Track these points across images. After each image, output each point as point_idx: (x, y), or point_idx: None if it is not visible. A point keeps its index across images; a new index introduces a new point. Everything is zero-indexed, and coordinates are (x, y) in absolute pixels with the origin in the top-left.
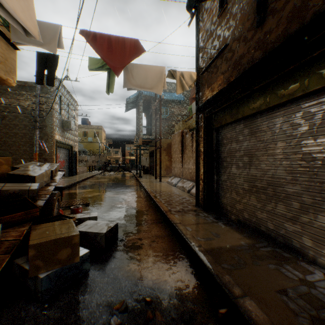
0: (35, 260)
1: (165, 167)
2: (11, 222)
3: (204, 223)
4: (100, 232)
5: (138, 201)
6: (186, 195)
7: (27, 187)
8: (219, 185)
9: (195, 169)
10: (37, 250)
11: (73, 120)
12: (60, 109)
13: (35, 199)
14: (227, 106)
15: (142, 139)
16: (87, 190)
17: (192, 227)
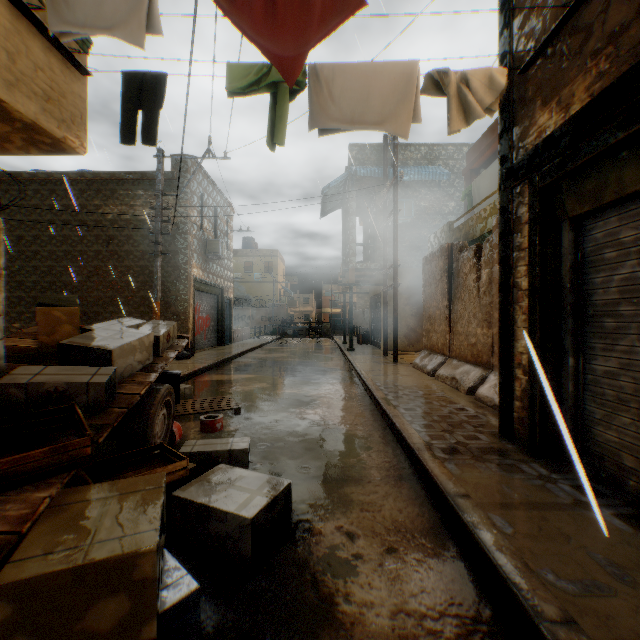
0: (12, 634)
1: (405, 330)
2: (14, 474)
3: (547, 506)
4: (241, 513)
5: (347, 408)
6: (466, 402)
7: (86, 377)
8: (584, 386)
9: (487, 336)
10: (17, 603)
11: (225, 240)
12: (201, 220)
13: (103, 406)
14: (629, 137)
15: (355, 272)
16: (244, 375)
17: (510, 519)
